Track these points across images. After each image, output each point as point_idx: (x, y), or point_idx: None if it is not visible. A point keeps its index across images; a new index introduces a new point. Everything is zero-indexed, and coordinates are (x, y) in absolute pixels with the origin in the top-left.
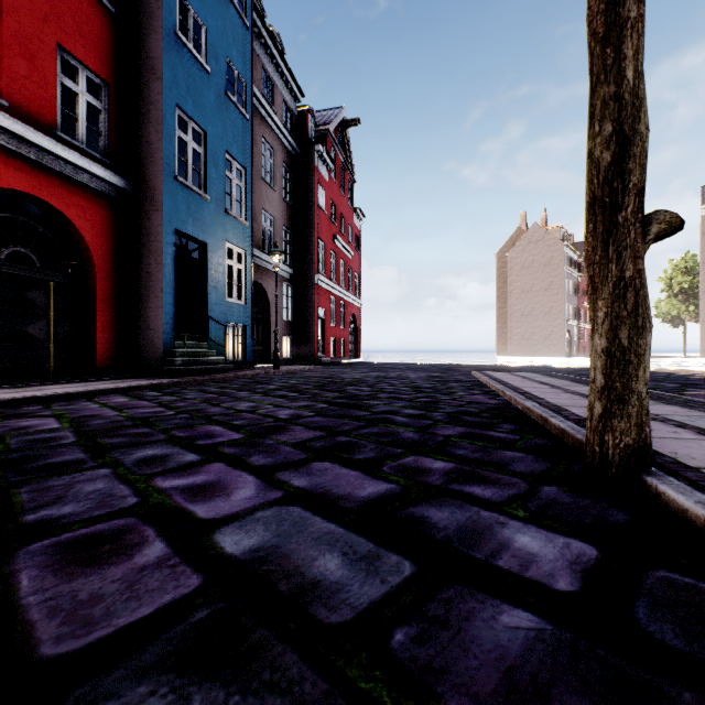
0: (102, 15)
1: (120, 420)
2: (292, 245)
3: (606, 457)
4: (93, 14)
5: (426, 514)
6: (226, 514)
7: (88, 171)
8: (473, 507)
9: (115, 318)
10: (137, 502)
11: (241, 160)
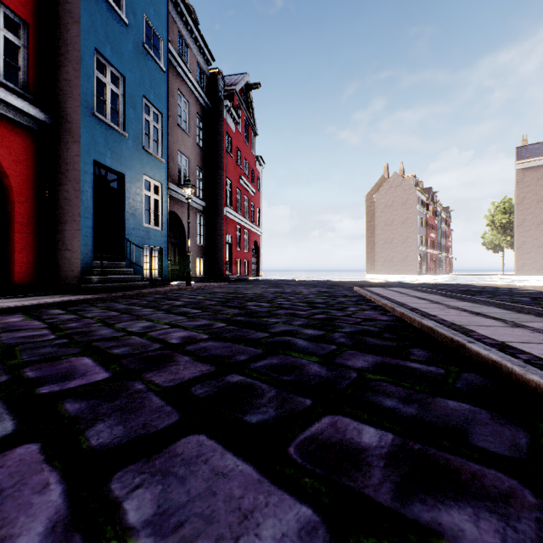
0: None
1: None
2: (204, 182)
3: None
4: None
5: None
6: None
7: (4, 100)
8: None
9: (34, 240)
10: None
11: (158, 105)
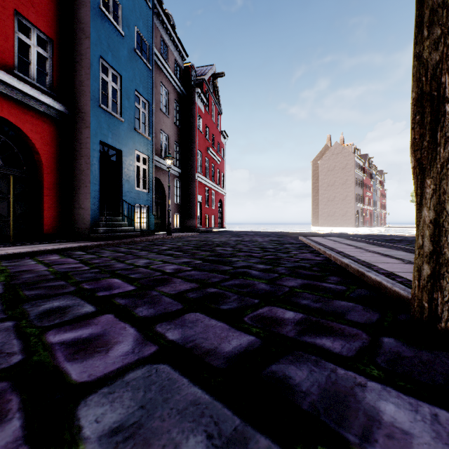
0: None
1: (46, 274)
2: (180, 153)
3: (435, 312)
4: None
5: (287, 374)
6: (98, 376)
7: (37, 99)
8: (328, 363)
9: (57, 201)
10: (19, 361)
11: (146, 96)
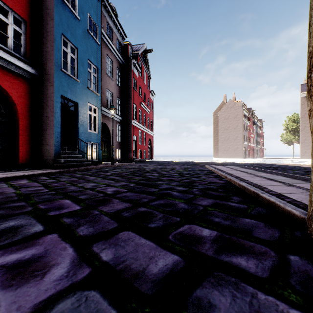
0: None
1: (12, 196)
2: (121, 106)
3: None
4: None
5: (212, 301)
6: (26, 309)
7: (14, 63)
8: (248, 286)
9: (29, 139)
10: None
11: (96, 64)
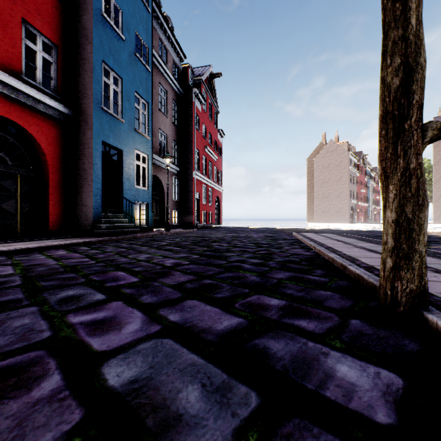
0: (53, 1)
1: (57, 267)
2: (178, 152)
3: (396, 298)
4: (46, 0)
5: (267, 346)
6: (115, 347)
7: (43, 102)
8: (301, 338)
9: (61, 199)
10: (49, 336)
11: (145, 97)
